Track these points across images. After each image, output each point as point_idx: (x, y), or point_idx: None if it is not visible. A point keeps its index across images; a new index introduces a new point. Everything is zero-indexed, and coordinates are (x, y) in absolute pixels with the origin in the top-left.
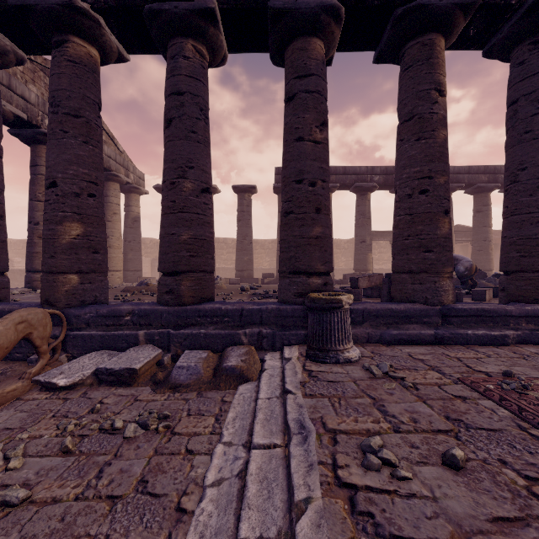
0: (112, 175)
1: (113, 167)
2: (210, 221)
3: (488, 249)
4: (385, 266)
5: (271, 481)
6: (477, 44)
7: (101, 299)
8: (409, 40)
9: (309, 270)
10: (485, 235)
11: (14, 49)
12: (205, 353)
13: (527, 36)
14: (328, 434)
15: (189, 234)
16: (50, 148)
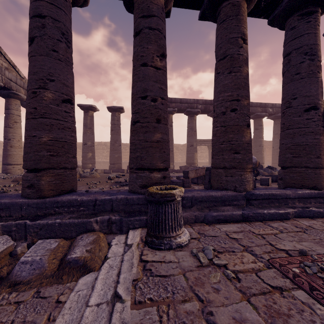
0: (13, 93)
1: (13, 87)
2: (71, 126)
3: (262, 151)
4: (204, 160)
5: None
6: (265, 14)
7: None
8: (224, 1)
9: (151, 167)
10: (260, 143)
11: None
12: (56, 242)
13: (297, 10)
14: None
15: (50, 137)
16: None
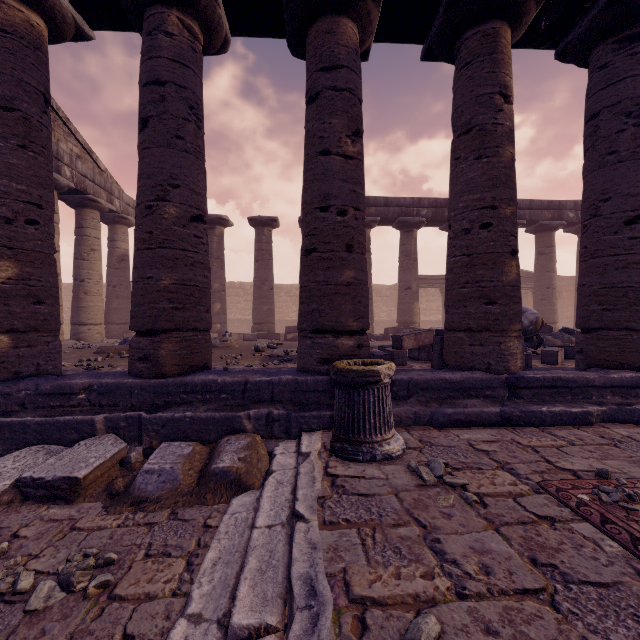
0: (89, 200)
1: (90, 189)
2: (203, 260)
3: (552, 298)
4: (433, 317)
5: None
6: (550, 41)
7: (47, 368)
8: (467, 29)
9: (337, 328)
10: (549, 281)
11: None
12: (190, 446)
13: (611, 32)
14: (353, 608)
15: (173, 278)
16: None
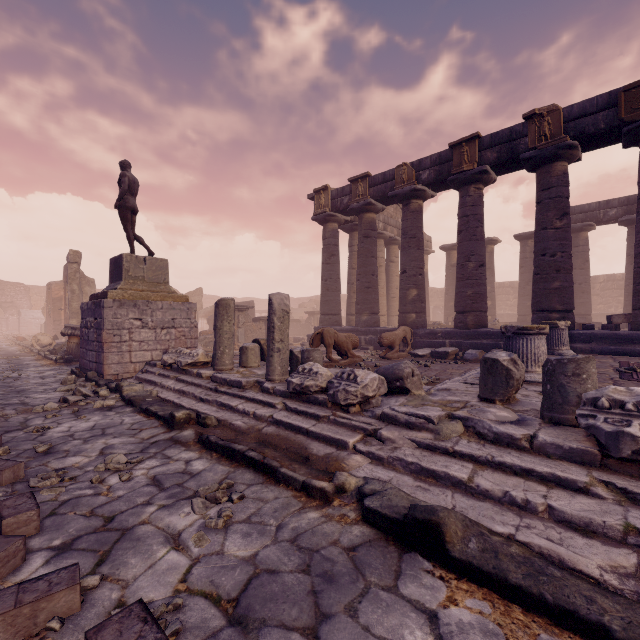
0: None
1: None
2: (484, 282)
3: None
4: None
5: None
6: None
7: (424, 326)
8: None
9: (549, 309)
10: None
11: (382, 207)
12: (480, 350)
13: None
14: None
15: (472, 291)
16: (403, 255)
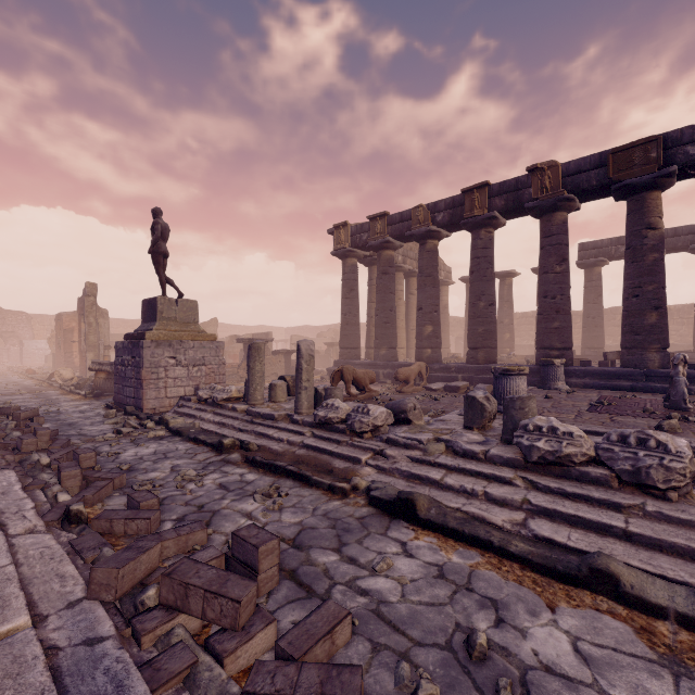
0: None
1: None
2: (494, 321)
3: None
4: None
5: None
6: None
7: (439, 361)
8: (628, 197)
9: (550, 347)
10: None
11: (400, 244)
12: (489, 385)
13: None
14: None
15: (482, 329)
16: (419, 293)
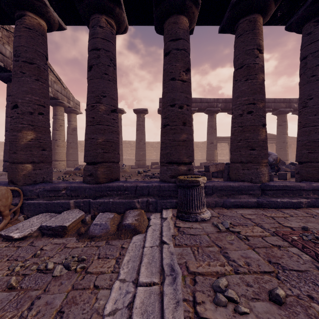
0: (59, 102)
1: (59, 97)
2: (116, 130)
3: (286, 148)
4: (224, 157)
5: (150, 313)
6: (282, 22)
7: (47, 179)
8: (241, 18)
9: (179, 161)
10: (284, 139)
11: None
12: (112, 214)
13: (313, 17)
14: (190, 275)
15: (103, 138)
16: (14, 83)
